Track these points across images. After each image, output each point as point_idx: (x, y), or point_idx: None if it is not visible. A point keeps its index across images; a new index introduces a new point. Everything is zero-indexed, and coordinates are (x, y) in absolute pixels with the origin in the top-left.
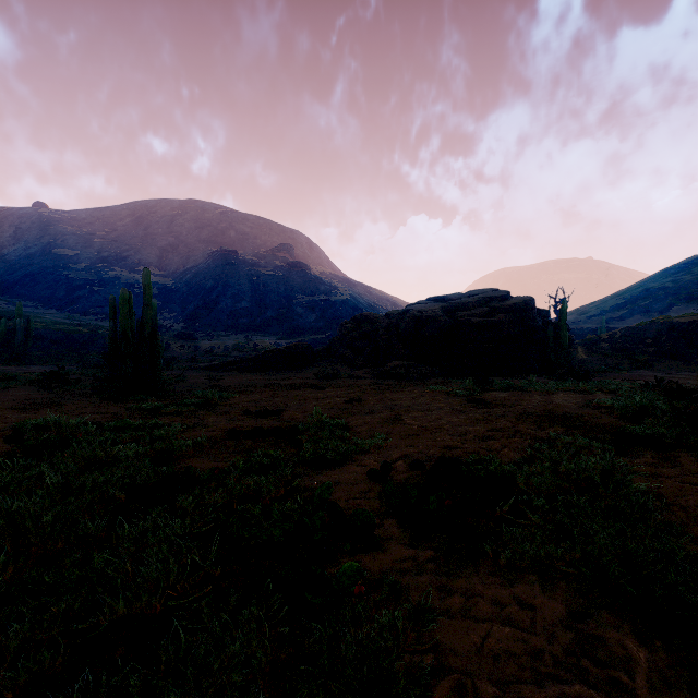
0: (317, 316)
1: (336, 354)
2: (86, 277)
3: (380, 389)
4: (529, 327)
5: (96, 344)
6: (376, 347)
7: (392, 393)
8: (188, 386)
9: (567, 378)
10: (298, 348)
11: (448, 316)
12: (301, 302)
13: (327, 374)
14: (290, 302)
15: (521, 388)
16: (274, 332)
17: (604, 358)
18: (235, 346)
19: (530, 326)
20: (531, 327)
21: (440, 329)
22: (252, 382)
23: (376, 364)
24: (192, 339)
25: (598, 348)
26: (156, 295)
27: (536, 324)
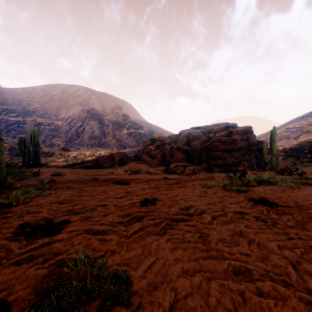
0: (133, 140)
1: (140, 158)
2: (16, 119)
3: (169, 184)
4: (250, 143)
5: (12, 152)
6: (163, 154)
7: (179, 189)
8: (30, 181)
9: (283, 173)
10: (117, 154)
11: (205, 136)
12: (125, 133)
13: (133, 171)
14: (120, 133)
15: (269, 182)
16: (111, 147)
17: (283, 160)
18: (89, 154)
19: (250, 142)
20: (251, 143)
21: (201, 143)
22: (81, 177)
23: (163, 164)
24: (67, 150)
25: (278, 155)
26: (52, 128)
27: (253, 141)
